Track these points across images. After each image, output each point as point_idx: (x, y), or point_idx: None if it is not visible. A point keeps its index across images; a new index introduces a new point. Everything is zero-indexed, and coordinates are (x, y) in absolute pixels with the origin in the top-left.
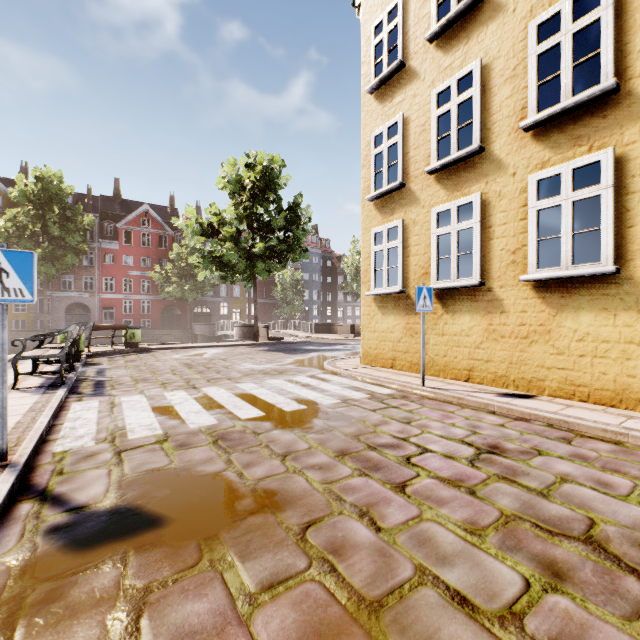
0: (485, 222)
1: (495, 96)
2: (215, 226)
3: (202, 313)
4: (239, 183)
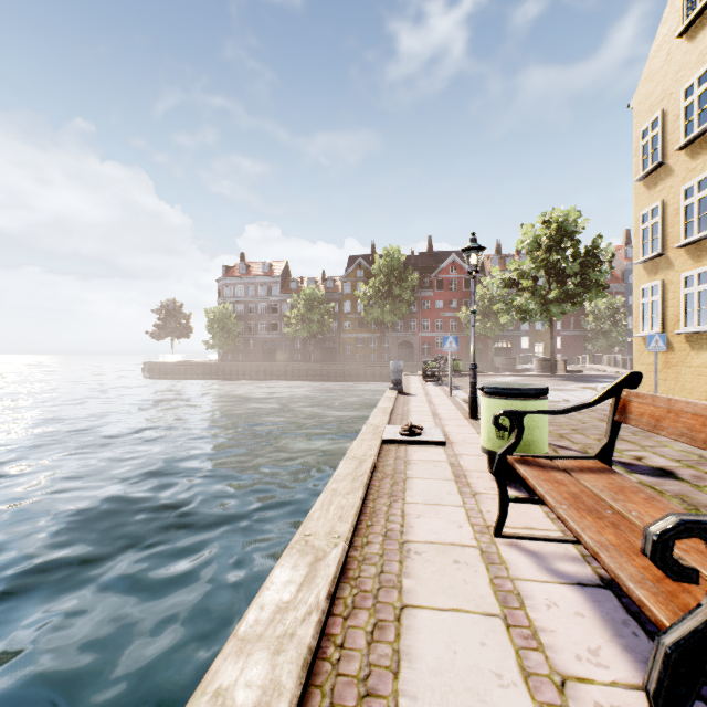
0: None
1: None
2: (515, 279)
3: (502, 347)
4: (535, 242)
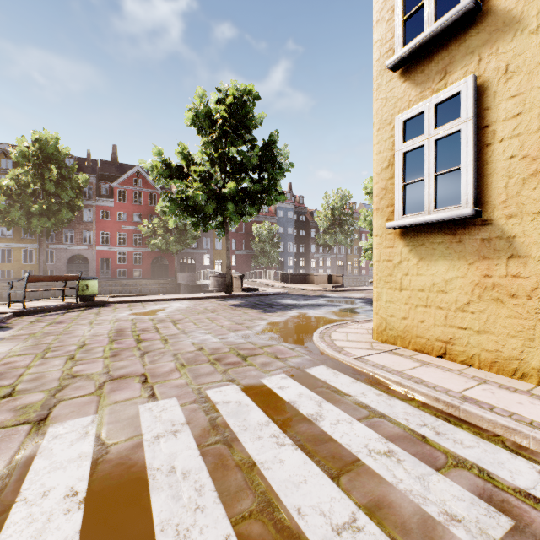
0: None
1: None
2: (183, 167)
3: (187, 264)
4: (208, 117)
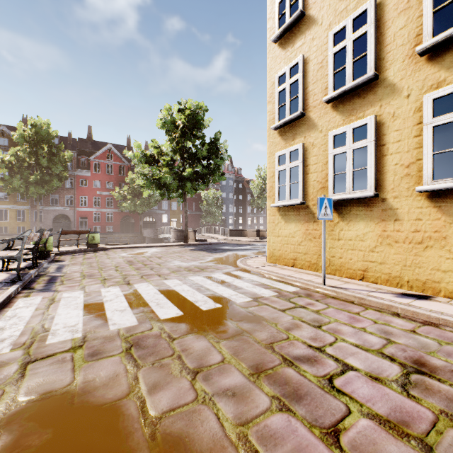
0: (379, 141)
1: (389, 28)
2: (155, 156)
3: (149, 221)
4: (173, 123)
